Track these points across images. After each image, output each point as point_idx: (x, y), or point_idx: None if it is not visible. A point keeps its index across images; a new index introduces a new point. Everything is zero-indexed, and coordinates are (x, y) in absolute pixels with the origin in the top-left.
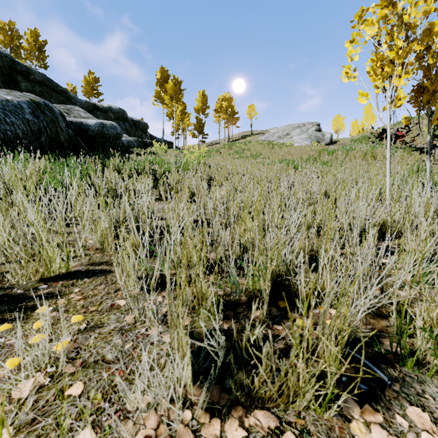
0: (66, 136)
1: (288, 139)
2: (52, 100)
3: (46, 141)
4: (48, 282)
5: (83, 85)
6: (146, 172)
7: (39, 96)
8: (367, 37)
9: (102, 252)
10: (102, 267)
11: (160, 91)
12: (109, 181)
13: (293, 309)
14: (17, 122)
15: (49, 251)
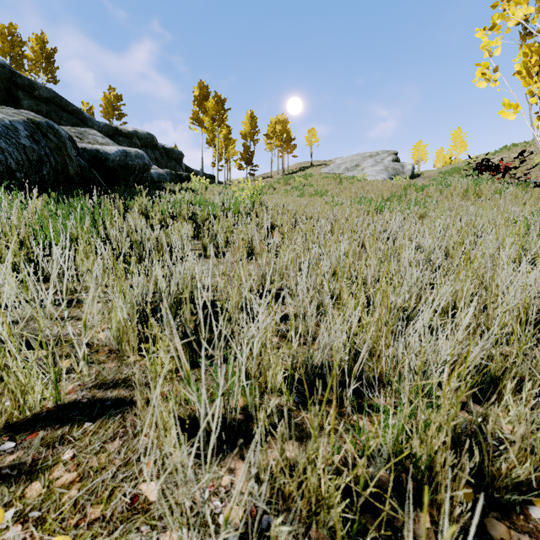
0: (77, 168)
1: (359, 172)
2: (62, 123)
3: (50, 174)
4: (18, 433)
5: (102, 105)
6: (184, 216)
7: (46, 117)
8: (510, 22)
9: (119, 356)
10: (119, 394)
11: (198, 111)
12: (133, 230)
13: (491, 508)
14: (9, 149)
15: (21, 375)
